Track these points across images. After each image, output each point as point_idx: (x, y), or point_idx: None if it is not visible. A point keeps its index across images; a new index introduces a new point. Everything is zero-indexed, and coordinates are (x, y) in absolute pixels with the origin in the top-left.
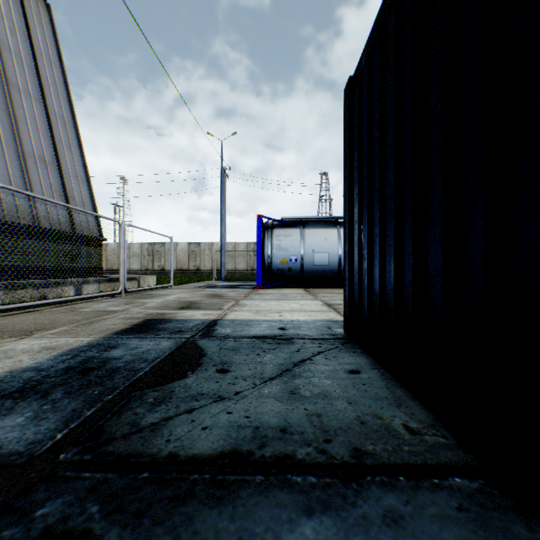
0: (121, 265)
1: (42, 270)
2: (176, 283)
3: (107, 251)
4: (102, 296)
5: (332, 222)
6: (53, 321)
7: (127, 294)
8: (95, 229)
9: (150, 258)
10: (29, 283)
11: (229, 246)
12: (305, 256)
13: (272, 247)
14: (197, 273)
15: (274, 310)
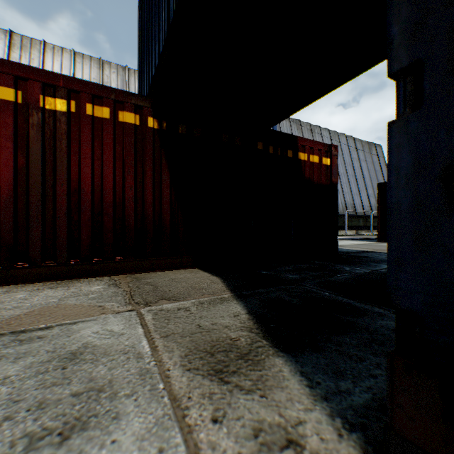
0: None
1: None
2: None
3: None
4: None
5: None
6: None
7: None
8: None
9: None
10: None
11: None
12: None
13: None
14: None
15: None
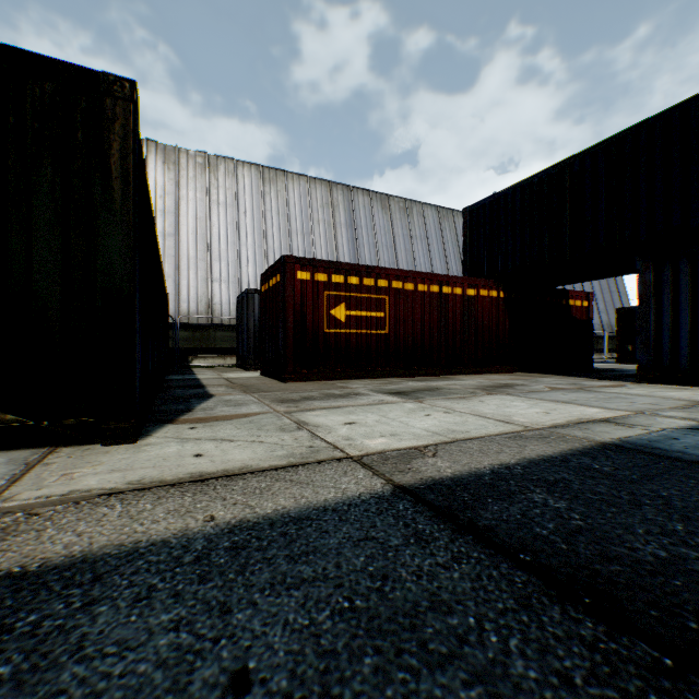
0: None
1: None
2: None
3: None
4: None
5: None
6: None
7: None
8: None
9: None
10: None
11: None
12: None
13: None
14: None
15: None
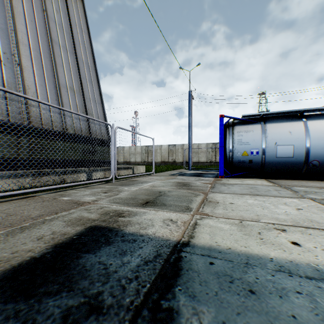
0: (111, 158)
1: (68, 162)
2: (158, 171)
3: (124, 151)
4: (102, 181)
5: (295, 116)
6: (6, 217)
7: (119, 179)
8: (105, 134)
9: (146, 155)
10: (51, 171)
11: (194, 146)
12: (267, 148)
13: (233, 142)
14: (173, 164)
15: (267, 222)
